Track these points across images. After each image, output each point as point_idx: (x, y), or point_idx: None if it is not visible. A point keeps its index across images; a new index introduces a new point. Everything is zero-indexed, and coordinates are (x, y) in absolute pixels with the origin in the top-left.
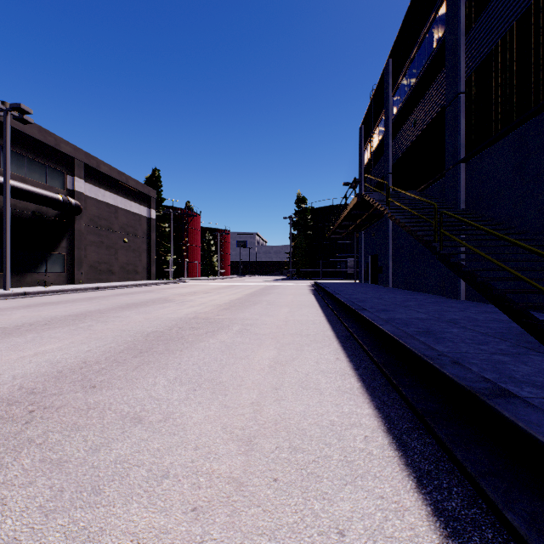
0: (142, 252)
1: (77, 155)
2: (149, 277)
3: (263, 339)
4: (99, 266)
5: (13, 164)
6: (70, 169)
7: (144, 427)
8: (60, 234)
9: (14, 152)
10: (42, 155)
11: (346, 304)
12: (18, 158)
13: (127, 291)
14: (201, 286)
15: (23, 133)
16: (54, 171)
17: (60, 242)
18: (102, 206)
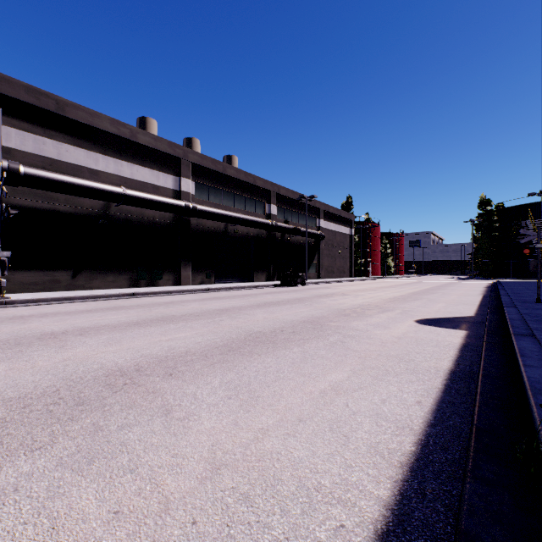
0: (346, 259)
1: (321, 207)
2: (350, 275)
3: (452, 295)
4: (328, 268)
5: (301, 220)
6: (318, 215)
7: (433, 298)
8: (315, 251)
9: (301, 214)
10: (309, 211)
11: (498, 289)
12: (302, 216)
13: (357, 283)
14: (395, 282)
15: (304, 203)
16: (312, 218)
17: (315, 256)
18: (329, 232)
